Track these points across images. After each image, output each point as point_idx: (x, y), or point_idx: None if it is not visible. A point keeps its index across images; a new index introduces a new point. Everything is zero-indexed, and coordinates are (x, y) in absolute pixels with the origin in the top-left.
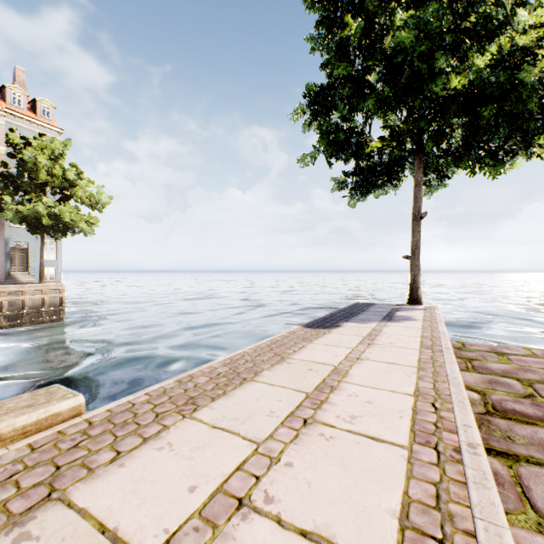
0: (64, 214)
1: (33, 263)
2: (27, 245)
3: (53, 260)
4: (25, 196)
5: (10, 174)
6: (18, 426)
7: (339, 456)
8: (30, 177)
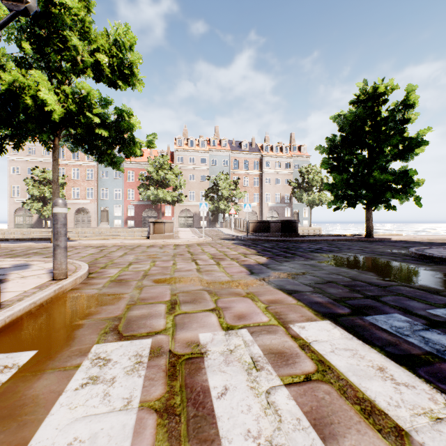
0: (322, 198)
1: (300, 219)
2: (298, 211)
3: (307, 217)
4: (309, 192)
5: (299, 183)
6: (398, 234)
7: (434, 236)
8: (307, 184)
